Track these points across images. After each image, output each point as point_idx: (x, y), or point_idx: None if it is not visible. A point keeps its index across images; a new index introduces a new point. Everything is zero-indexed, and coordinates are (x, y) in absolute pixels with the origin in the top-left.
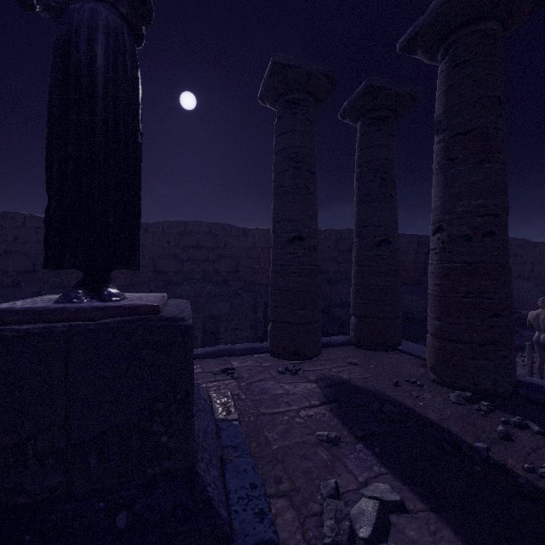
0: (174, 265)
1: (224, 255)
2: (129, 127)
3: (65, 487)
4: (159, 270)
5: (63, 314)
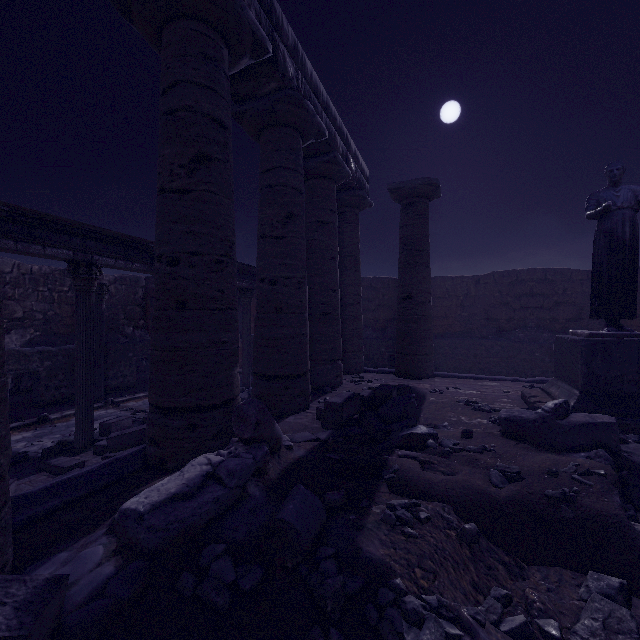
0: (506, 313)
1: (562, 301)
2: (637, 257)
3: (637, 394)
4: (490, 318)
5: (624, 336)
